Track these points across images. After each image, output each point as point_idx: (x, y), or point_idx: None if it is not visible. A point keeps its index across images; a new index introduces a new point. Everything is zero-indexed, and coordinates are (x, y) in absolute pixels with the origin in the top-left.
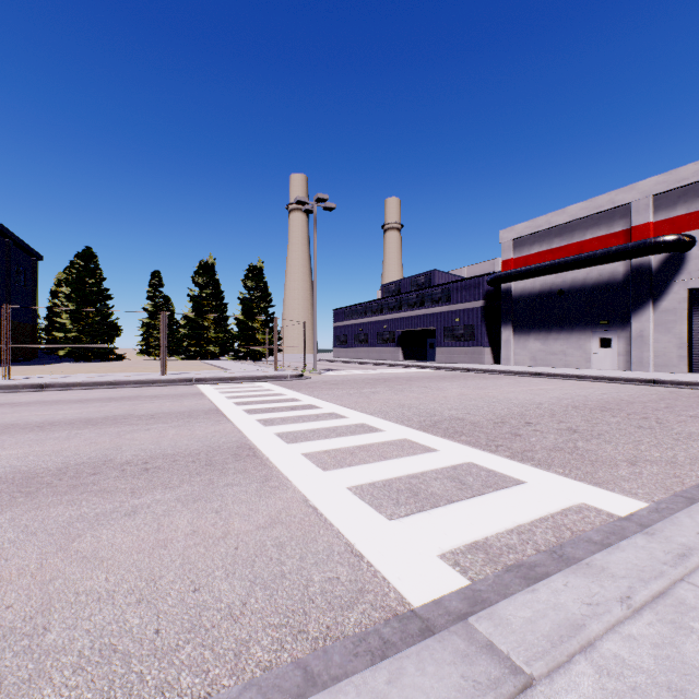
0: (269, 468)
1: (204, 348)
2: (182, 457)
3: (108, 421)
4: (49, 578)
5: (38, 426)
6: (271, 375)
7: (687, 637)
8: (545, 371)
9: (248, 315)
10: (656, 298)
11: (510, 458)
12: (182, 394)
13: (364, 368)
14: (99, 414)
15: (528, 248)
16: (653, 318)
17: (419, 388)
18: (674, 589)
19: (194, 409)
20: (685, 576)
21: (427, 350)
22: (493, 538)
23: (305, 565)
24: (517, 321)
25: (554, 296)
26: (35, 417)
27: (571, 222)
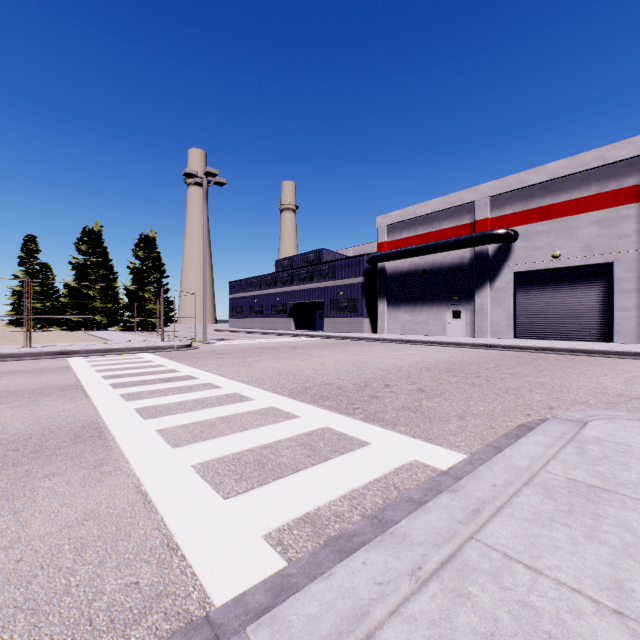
0: (110, 449)
1: (89, 319)
2: (5, 444)
3: None
4: None
5: None
6: (156, 345)
7: (463, 606)
8: (411, 339)
9: (139, 285)
10: (492, 279)
11: (363, 420)
12: (44, 369)
13: (256, 338)
14: None
15: (399, 233)
16: (490, 295)
17: (302, 355)
18: (463, 549)
19: (51, 385)
20: (475, 532)
21: (316, 320)
22: (324, 508)
23: (102, 571)
24: (390, 296)
25: (419, 275)
26: None
27: (432, 213)
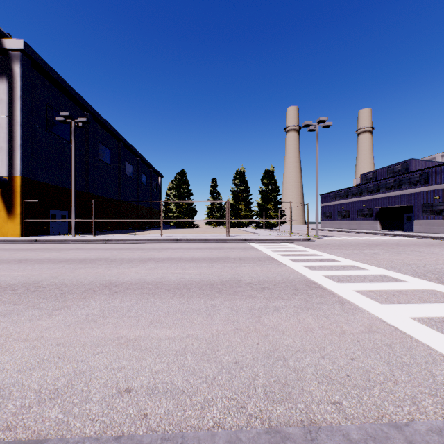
0: (337, 296)
1: (239, 221)
2: (276, 283)
3: (220, 260)
4: (264, 334)
5: (192, 260)
6: (290, 238)
7: None
8: None
9: (264, 200)
10: None
11: None
12: (245, 248)
13: (350, 235)
14: (213, 256)
15: None
16: None
17: (413, 252)
18: None
19: (259, 256)
20: None
21: (403, 222)
22: None
23: (419, 362)
24: None
25: None
26: (186, 255)
27: None
